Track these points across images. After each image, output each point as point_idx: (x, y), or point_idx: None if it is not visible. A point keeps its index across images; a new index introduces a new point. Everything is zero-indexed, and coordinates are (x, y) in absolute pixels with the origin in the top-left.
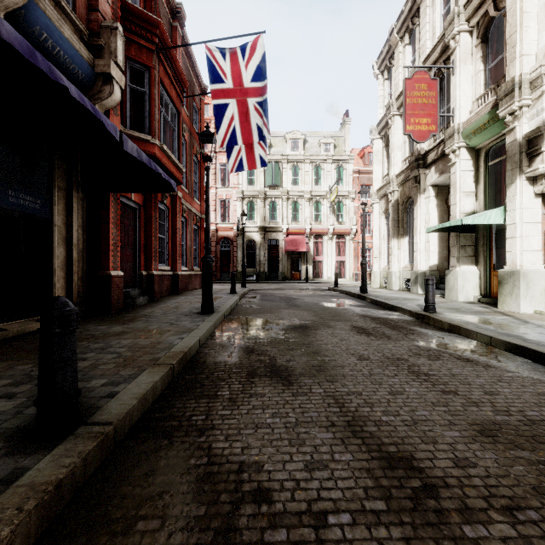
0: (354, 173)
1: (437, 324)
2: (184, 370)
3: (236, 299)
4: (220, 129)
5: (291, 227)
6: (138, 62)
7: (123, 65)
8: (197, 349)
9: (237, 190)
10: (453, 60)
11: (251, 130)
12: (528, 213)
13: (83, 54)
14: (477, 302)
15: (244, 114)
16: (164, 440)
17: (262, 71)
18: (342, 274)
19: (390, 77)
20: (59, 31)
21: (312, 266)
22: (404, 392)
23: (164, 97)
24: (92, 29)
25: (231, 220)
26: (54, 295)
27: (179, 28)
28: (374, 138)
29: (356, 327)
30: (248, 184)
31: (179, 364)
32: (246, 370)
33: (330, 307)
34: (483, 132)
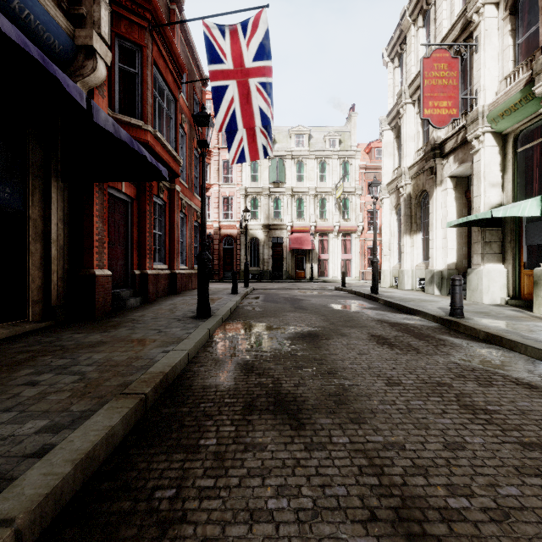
0: (361, 168)
1: (469, 331)
2: (162, 398)
3: (237, 300)
4: (219, 114)
5: (296, 225)
6: (128, 40)
7: (109, 39)
8: (185, 365)
9: (240, 187)
10: (476, 36)
11: (253, 115)
12: None
13: (59, 23)
14: (505, 305)
15: (246, 97)
16: None
17: (265, 50)
18: (348, 273)
19: (401, 65)
20: None
21: (317, 265)
22: (465, 446)
23: (159, 81)
24: None
25: (234, 218)
26: (28, 297)
27: (177, 12)
28: (383, 129)
29: (374, 336)
30: (251, 181)
31: (155, 390)
32: (242, 399)
33: (341, 310)
34: (513, 114)
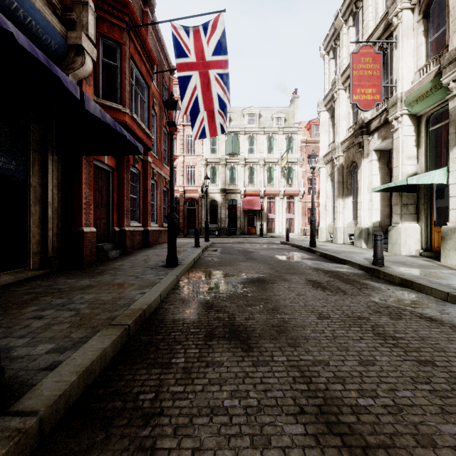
0: (302, 142)
1: (387, 277)
2: (141, 328)
3: (199, 252)
4: (185, 99)
5: (248, 189)
6: (110, 39)
7: (95, 39)
8: (158, 304)
9: (201, 158)
10: (396, 35)
11: (212, 100)
12: None
13: (55, 26)
14: (419, 256)
15: (206, 85)
16: (101, 433)
17: (222, 47)
18: (292, 229)
19: (335, 57)
20: (30, 2)
21: (265, 223)
22: (375, 362)
23: (135, 72)
24: (65, 4)
25: (196, 184)
26: (29, 249)
27: (149, 13)
28: (320, 110)
29: (311, 281)
30: (211, 152)
31: (136, 323)
32: (204, 329)
33: (284, 260)
34: (425, 99)
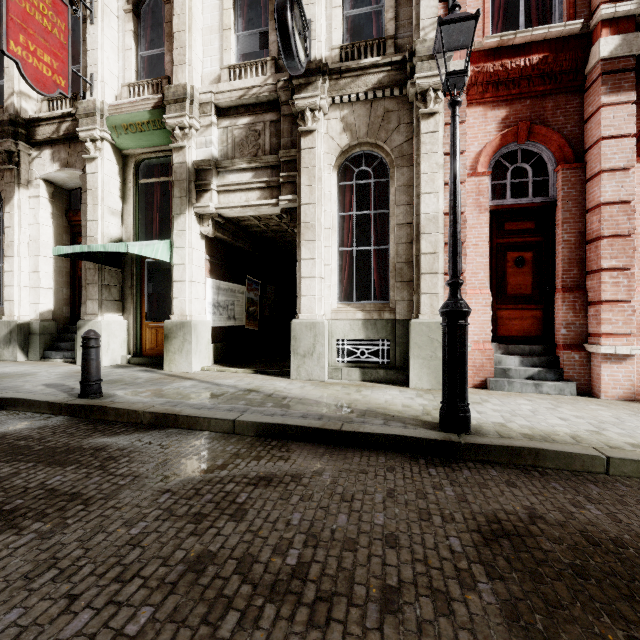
0: None
1: (126, 417)
2: None
3: None
4: None
5: None
6: None
7: None
8: None
9: None
10: (92, 0)
11: None
12: (196, 254)
13: None
14: (128, 365)
15: None
16: None
17: None
18: None
19: None
20: None
21: None
22: None
23: None
24: None
25: None
26: None
27: None
28: None
29: None
30: None
31: None
32: None
33: None
34: (139, 134)
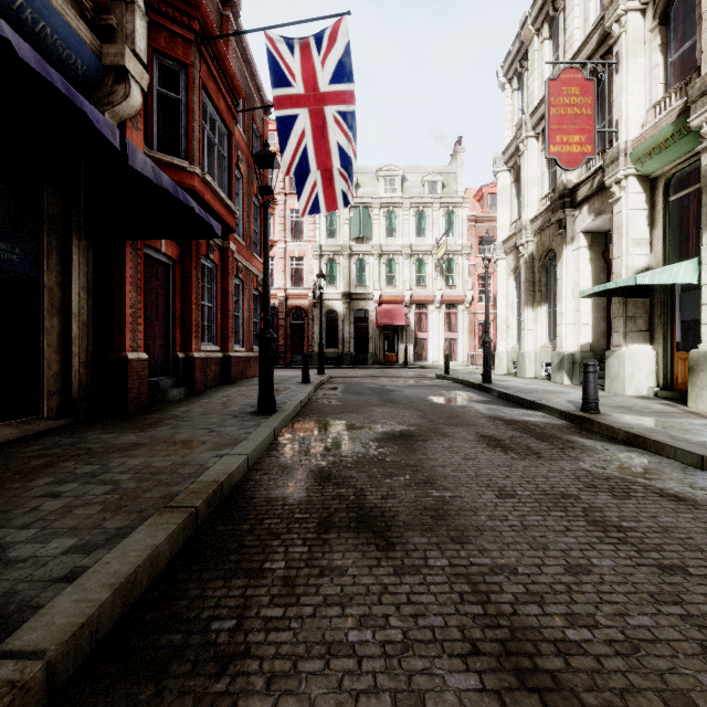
0: (469, 221)
1: (605, 431)
2: (216, 513)
3: (309, 391)
4: (287, 151)
5: (385, 294)
6: (170, 57)
7: (145, 57)
8: (244, 473)
9: (313, 244)
10: (617, 51)
11: (330, 153)
12: None
13: (83, 37)
14: (653, 397)
15: (320, 130)
16: (148, 686)
17: (345, 70)
18: (453, 356)
19: (521, 87)
20: None
21: (412, 346)
22: (591, 569)
23: (209, 110)
24: (99, 2)
25: (305, 285)
26: (43, 387)
27: (231, 19)
28: (498, 170)
29: (484, 436)
30: (327, 236)
31: (208, 503)
32: (317, 514)
33: (442, 404)
34: (663, 152)
